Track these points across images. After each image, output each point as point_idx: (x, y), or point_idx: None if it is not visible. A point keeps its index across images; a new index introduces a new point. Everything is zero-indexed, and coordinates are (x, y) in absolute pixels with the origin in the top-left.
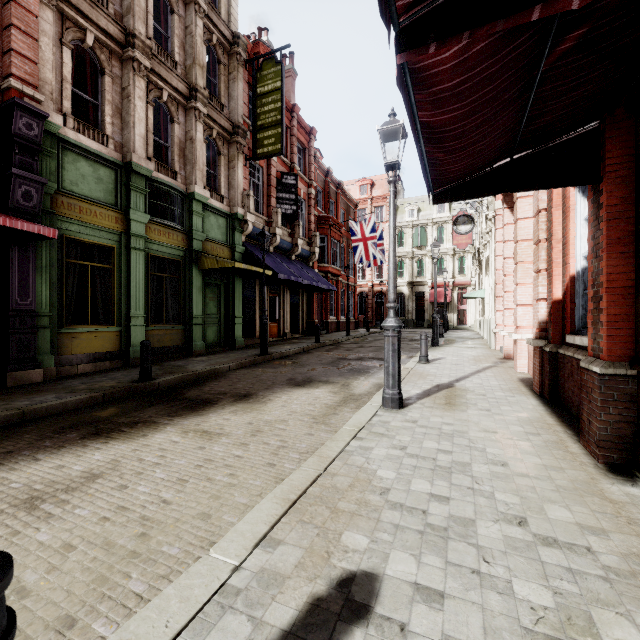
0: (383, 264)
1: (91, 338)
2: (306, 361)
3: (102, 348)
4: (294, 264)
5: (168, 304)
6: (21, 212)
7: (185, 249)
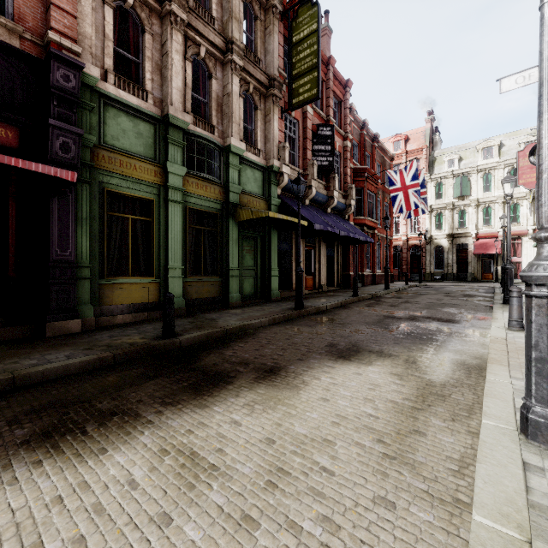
0: (419, 217)
1: (131, 289)
2: (346, 318)
3: (142, 299)
4: (330, 217)
5: (206, 256)
6: (61, 164)
7: (222, 202)
